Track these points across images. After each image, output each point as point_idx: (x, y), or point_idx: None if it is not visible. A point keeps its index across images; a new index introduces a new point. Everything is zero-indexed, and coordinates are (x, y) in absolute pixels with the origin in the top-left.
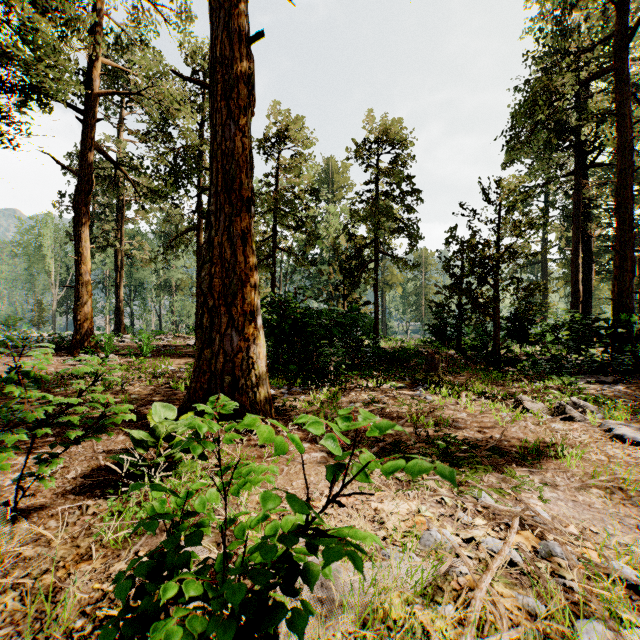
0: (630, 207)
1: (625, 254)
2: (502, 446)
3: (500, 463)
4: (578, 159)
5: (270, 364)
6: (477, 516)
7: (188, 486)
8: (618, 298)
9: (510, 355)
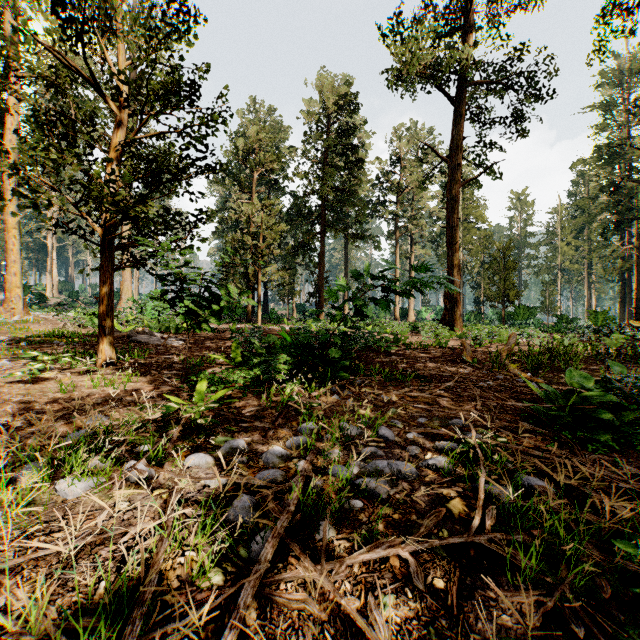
0: None
1: None
2: None
3: None
4: None
5: None
6: None
7: None
8: None
9: None
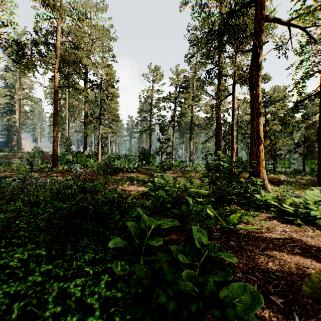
0: None
1: None
2: None
3: None
4: None
5: None
6: None
7: None
8: None
9: None
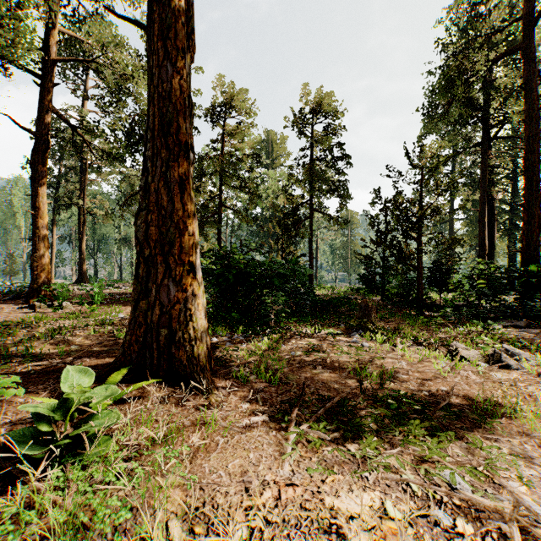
0: (537, 170)
1: (532, 212)
2: (453, 403)
3: (458, 426)
4: (484, 131)
5: (215, 311)
6: (457, 514)
7: (95, 477)
8: (526, 251)
9: (428, 301)
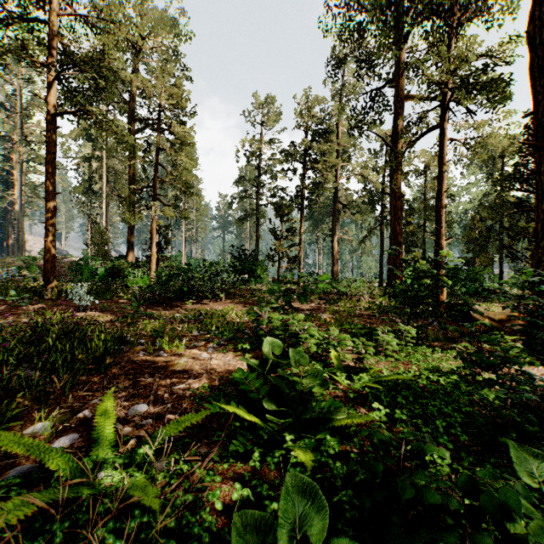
0: None
1: None
2: None
3: None
4: None
5: None
6: None
7: None
8: None
9: None
